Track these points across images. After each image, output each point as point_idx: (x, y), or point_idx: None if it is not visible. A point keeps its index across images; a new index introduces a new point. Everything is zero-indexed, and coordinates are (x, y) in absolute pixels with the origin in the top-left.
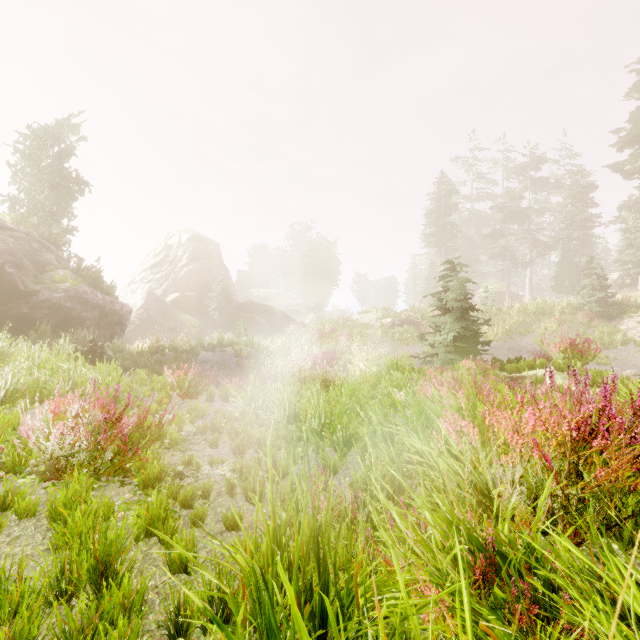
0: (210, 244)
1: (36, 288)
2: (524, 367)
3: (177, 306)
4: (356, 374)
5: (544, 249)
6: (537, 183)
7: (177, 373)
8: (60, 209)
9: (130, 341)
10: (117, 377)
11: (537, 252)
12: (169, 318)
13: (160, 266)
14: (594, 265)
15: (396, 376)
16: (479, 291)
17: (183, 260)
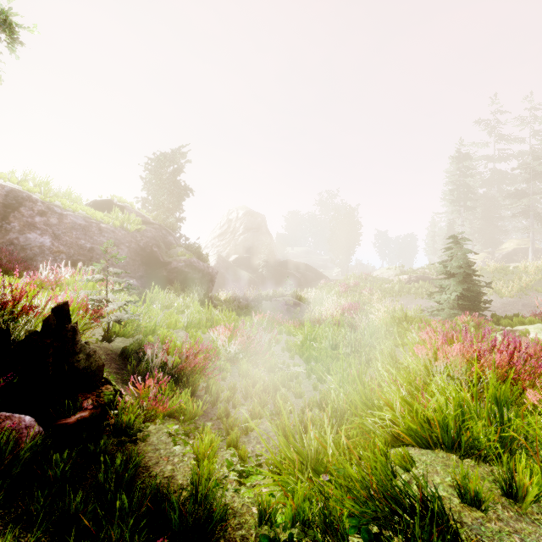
0: (259, 217)
1: (169, 260)
2: (516, 323)
3: (237, 264)
4: (375, 322)
5: None
6: None
7: (258, 316)
8: (173, 206)
9: None
10: (233, 318)
11: None
12: (232, 274)
13: (224, 235)
14: None
15: (405, 325)
16: (501, 247)
17: (240, 230)
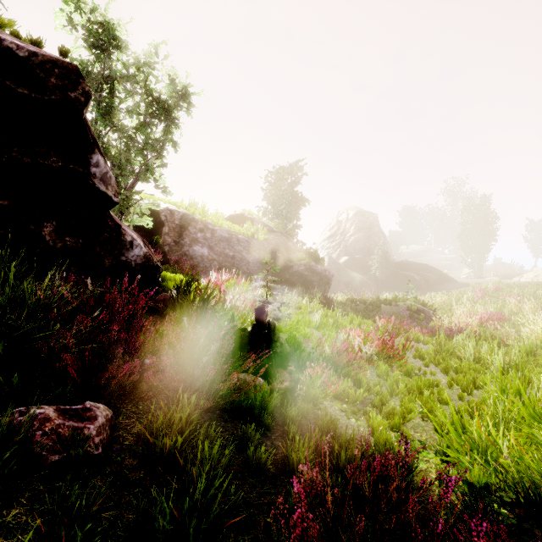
0: (371, 216)
1: (291, 264)
2: None
3: (347, 266)
4: (530, 337)
5: None
6: None
7: (382, 320)
8: (290, 213)
9: None
10: (359, 321)
11: None
12: (343, 275)
13: (334, 237)
14: None
15: None
16: None
17: (350, 231)
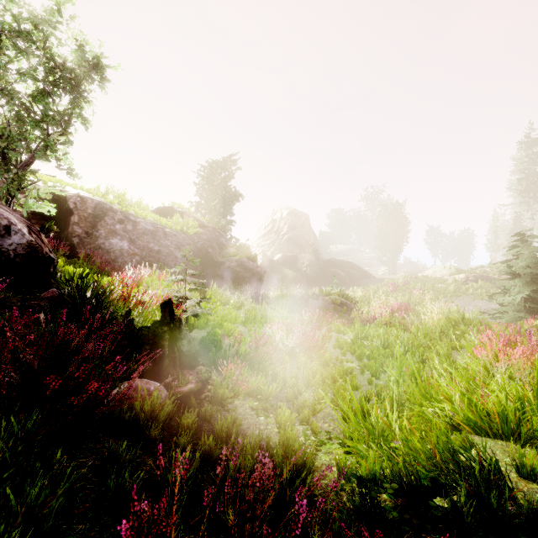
0: (303, 216)
1: (223, 260)
2: None
3: (281, 263)
4: (428, 323)
5: None
6: None
7: (308, 314)
8: (223, 209)
9: None
10: (285, 315)
11: None
12: (277, 272)
13: (269, 235)
14: None
15: (462, 327)
16: None
17: (284, 230)
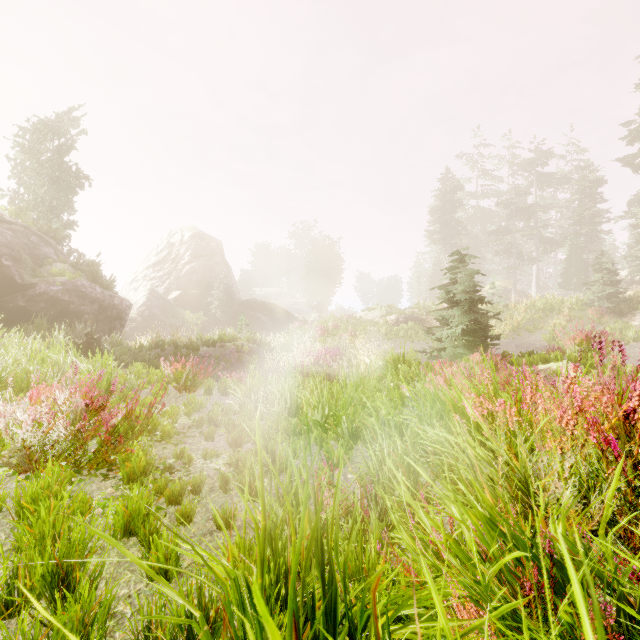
0: (212, 241)
1: (33, 281)
2: (537, 361)
3: (179, 304)
4: (361, 368)
5: (551, 246)
6: (544, 179)
7: (174, 366)
8: (60, 203)
9: (131, 338)
10: (109, 367)
11: (544, 249)
12: (171, 315)
13: (162, 264)
14: (604, 260)
15: (403, 369)
16: (484, 289)
17: (185, 258)
